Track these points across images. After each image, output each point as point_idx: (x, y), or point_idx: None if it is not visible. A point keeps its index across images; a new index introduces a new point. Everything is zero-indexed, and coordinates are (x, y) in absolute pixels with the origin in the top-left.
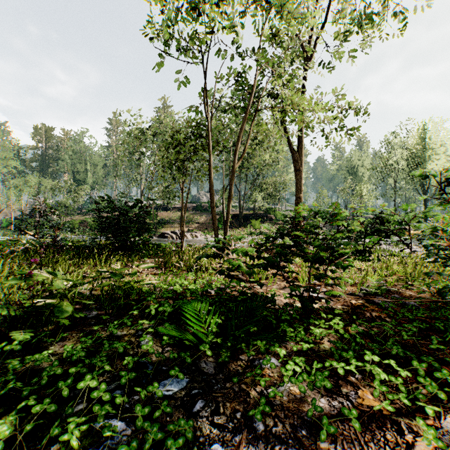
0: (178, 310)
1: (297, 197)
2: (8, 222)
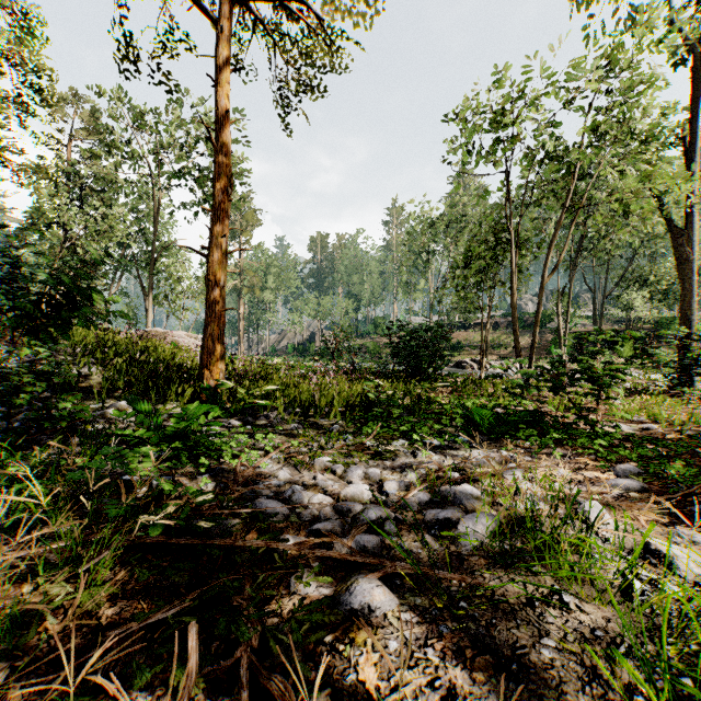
0: (469, 419)
1: (681, 305)
2: (291, 347)
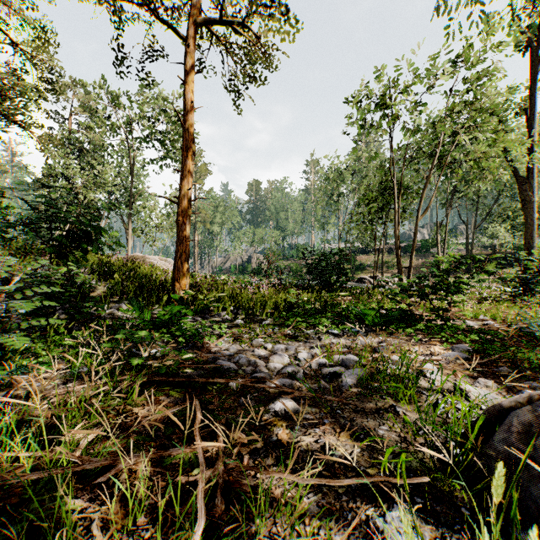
0: (361, 318)
1: (526, 235)
2: (233, 267)
